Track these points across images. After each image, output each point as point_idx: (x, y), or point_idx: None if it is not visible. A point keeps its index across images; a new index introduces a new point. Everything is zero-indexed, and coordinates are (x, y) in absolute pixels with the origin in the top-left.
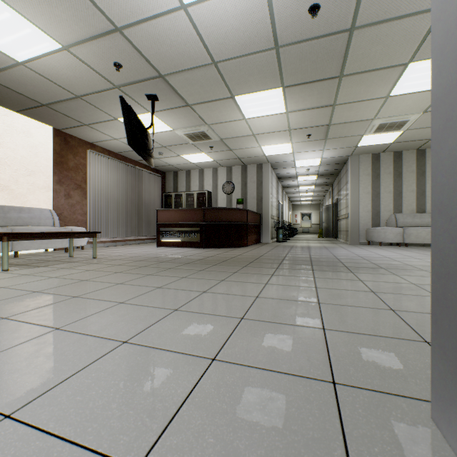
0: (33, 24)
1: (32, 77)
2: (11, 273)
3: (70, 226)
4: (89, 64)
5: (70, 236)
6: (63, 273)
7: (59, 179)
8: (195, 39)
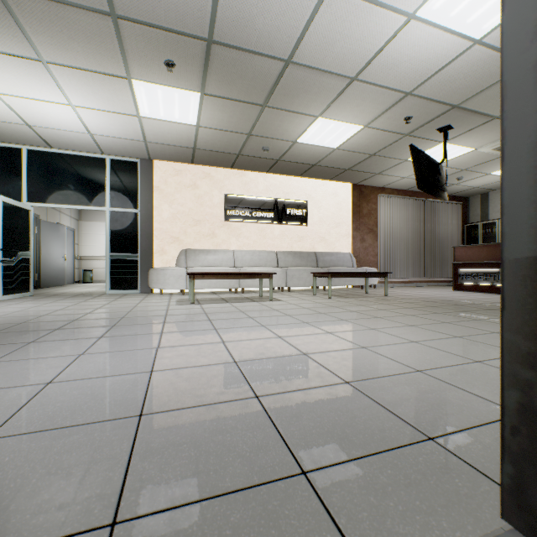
0: (345, 123)
1: (341, 154)
2: (333, 300)
3: (364, 267)
4: (382, 129)
5: (367, 275)
6: (364, 303)
7: (355, 226)
8: (495, 58)
